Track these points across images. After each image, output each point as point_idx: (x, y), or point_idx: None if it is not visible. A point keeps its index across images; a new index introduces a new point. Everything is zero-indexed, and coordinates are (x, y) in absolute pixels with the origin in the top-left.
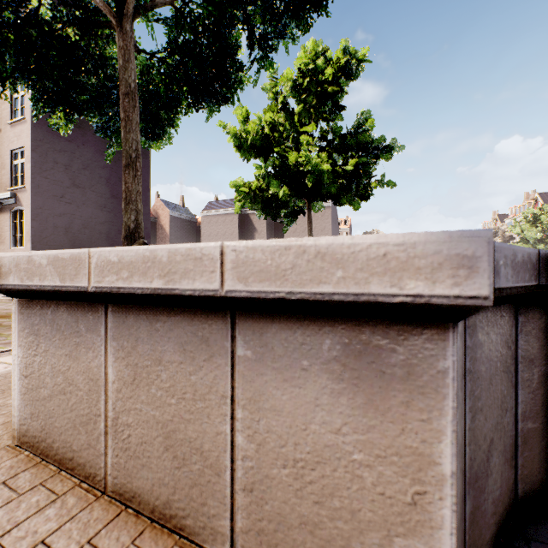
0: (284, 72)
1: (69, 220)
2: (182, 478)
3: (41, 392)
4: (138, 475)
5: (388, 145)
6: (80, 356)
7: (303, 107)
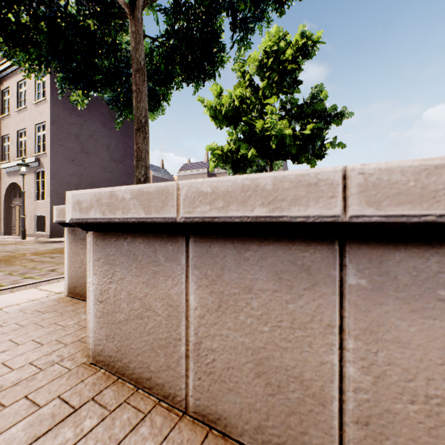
0: (250, 54)
1: (79, 179)
2: (277, 405)
3: (117, 316)
4: (223, 399)
5: (339, 113)
6: (158, 284)
7: (267, 83)
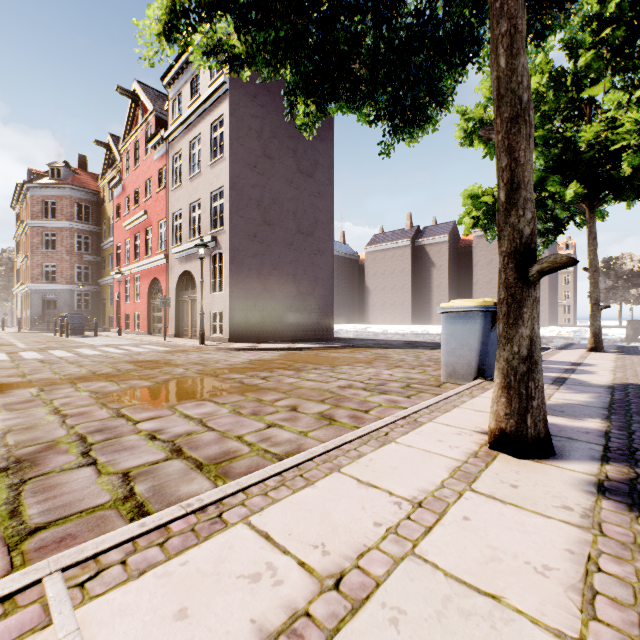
0: None
1: (261, 261)
2: None
3: None
4: None
5: None
6: None
7: (594, 54)
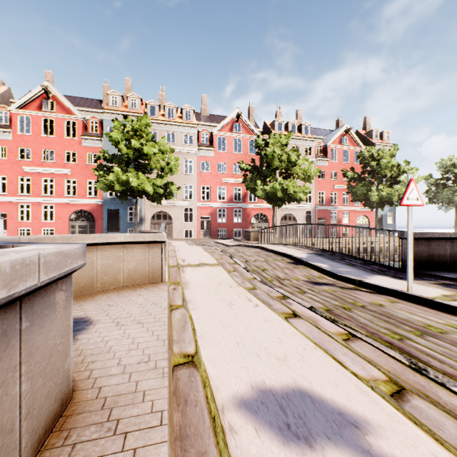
0: None
1: None
2: None
3: None
4: None
5: None
6: None
7: None
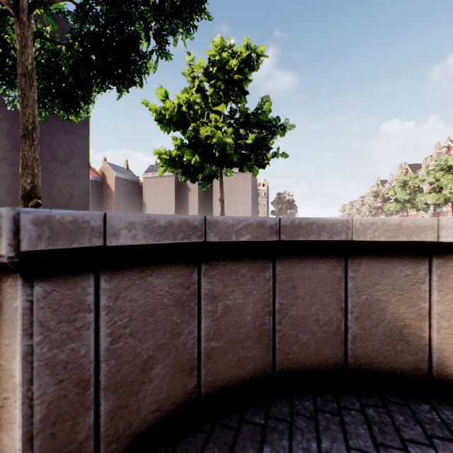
0: None
1: (11, 180)
2: None
3: None
4: None
5: (282, 124)
6: None
7: (214, 90)
